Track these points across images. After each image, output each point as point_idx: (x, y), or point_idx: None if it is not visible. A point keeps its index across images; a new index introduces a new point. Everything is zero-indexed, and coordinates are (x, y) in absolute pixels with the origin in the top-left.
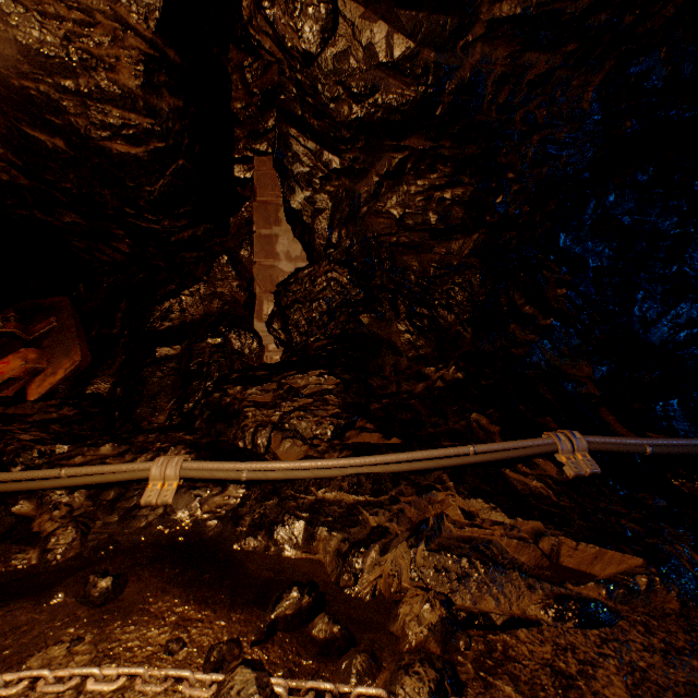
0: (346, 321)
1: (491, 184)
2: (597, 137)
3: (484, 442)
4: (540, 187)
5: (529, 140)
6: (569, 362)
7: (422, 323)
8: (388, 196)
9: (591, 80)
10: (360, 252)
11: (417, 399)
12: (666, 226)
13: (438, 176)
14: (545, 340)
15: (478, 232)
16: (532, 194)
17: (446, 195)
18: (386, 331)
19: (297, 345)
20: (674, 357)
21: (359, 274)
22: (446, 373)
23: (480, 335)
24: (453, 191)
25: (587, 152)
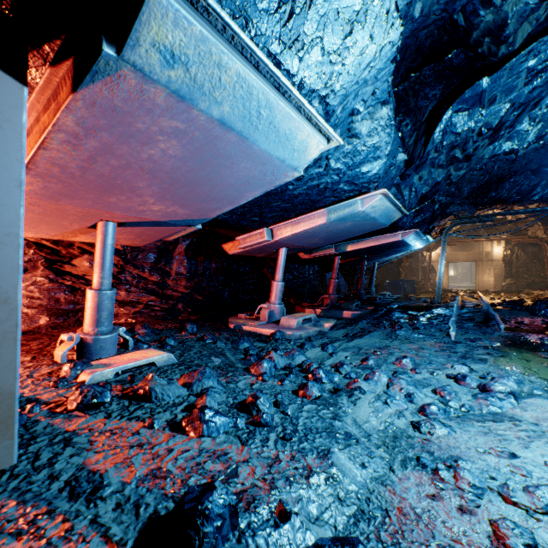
0: None
1: None
2: None
3: None
4: None
5: None
6: None
7: None
8: None
9: None
10: None
11: None
12: None
13: None
14: None
15: None
16: None
17: None
18: None
19: None
20: None
21: None
22: None
23: None
24: None
25: None
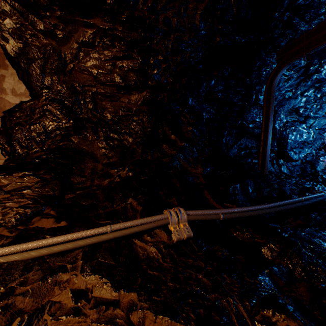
0: (61, 139)
1: (150, 61)
2: (204, 44)
3: (130, 218)
4: (177, 68)
5: (169, 37)
6: (192, 166)
7: (113, 143)
8: (87, 59)
9: (199, 6)
10: (69, 94)
11: (101, 190)
12: (236, 100)
13: (118, 50)
14: (181, 154)
15: (145, 91)
16: (173, 72)
17: (124, 64)
18: (91, 147)
19: (19, 155)
20: (239, 163)
21: (70, 109)
22: (122, 173)
23: (146, 150)
24: (128, 62)
25: (199, 52)
